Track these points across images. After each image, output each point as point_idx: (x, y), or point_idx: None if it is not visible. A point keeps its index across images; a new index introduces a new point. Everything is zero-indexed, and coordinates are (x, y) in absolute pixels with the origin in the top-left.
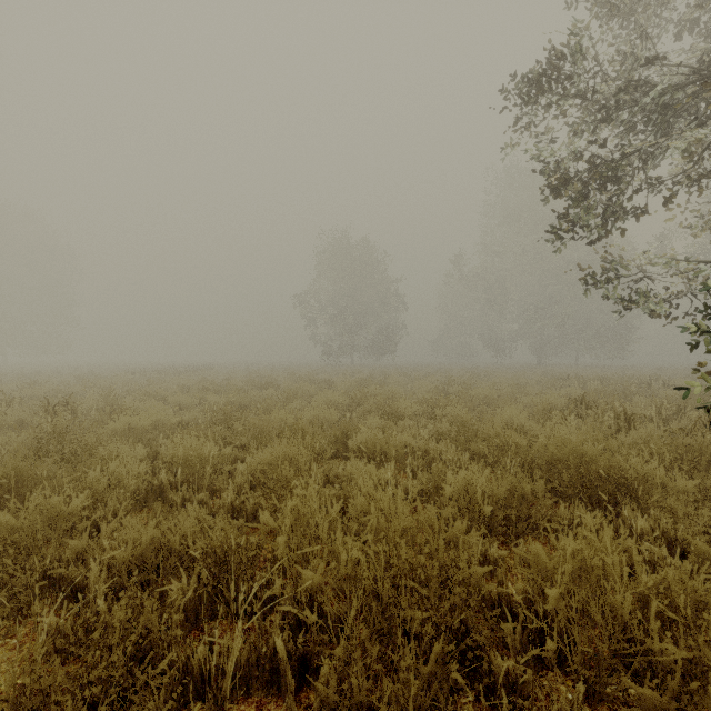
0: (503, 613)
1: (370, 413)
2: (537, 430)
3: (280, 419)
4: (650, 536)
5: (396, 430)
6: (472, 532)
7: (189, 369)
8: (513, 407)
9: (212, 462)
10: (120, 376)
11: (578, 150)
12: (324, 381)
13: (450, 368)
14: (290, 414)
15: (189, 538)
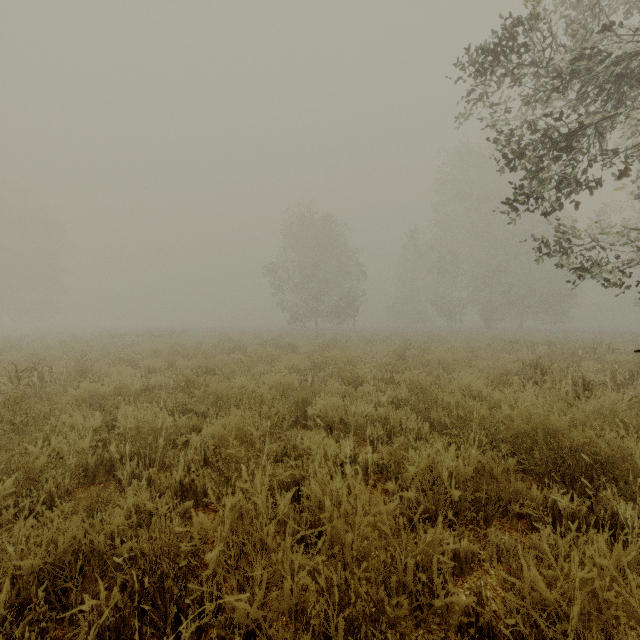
0: (483, 639)
1: (331, 378)
2: (496, 397)
3: (241, 385)
4: (637, 526)
5: (355, 396)
6: (439, 520)
7: (166, 333)
8: (470, 371)
9: (166, 434)
10: (99, 340)
11: (533, 121)
12: (289, 345)
13: (406, 332)
14: (251, 380)
15: (116, 537)
